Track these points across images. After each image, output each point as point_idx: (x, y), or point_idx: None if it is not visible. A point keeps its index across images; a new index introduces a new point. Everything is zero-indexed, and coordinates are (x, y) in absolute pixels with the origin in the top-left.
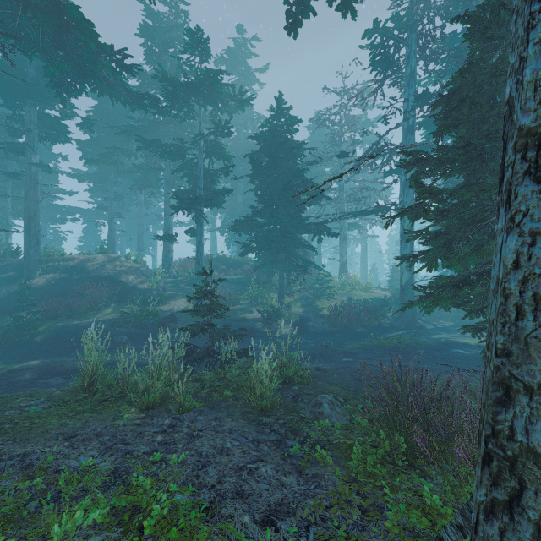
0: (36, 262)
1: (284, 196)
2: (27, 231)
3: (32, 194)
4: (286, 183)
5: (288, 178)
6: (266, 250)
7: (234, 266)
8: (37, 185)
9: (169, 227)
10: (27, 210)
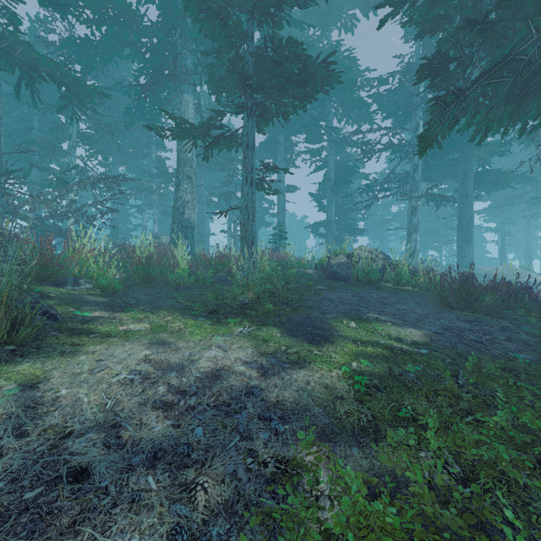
0: None
1: None
2: None
3: None
4: None
5: None
6: None
7: None
8: None
9: None
10: None
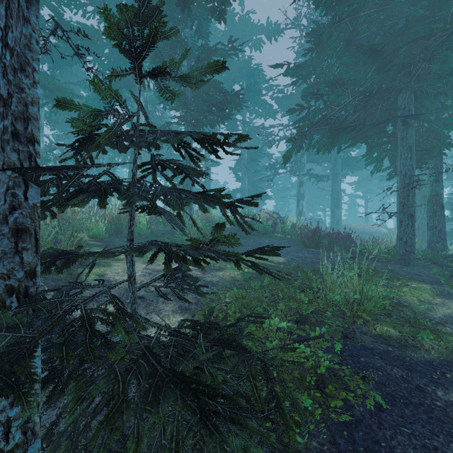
0: None
1: None
2: None
3: None
4: None
5: None
6: None
7: None
8: None
9: None
10: None
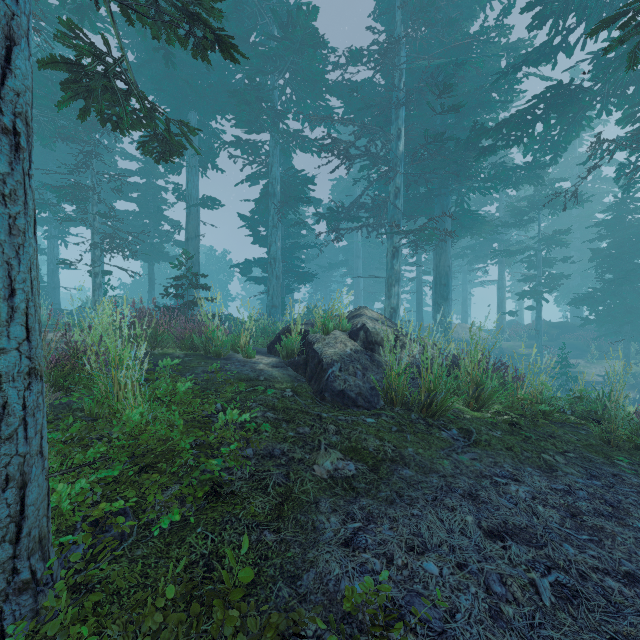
0: (422, 330)
1: (627, 280)
2: (417, 311)
3: (420, 290)
4: (629, 270)
5: (634, 258)
6: (607, 323)
7: (568, 330)
8: (421, 283)
9: (502, 299)
10: (417, 299)
